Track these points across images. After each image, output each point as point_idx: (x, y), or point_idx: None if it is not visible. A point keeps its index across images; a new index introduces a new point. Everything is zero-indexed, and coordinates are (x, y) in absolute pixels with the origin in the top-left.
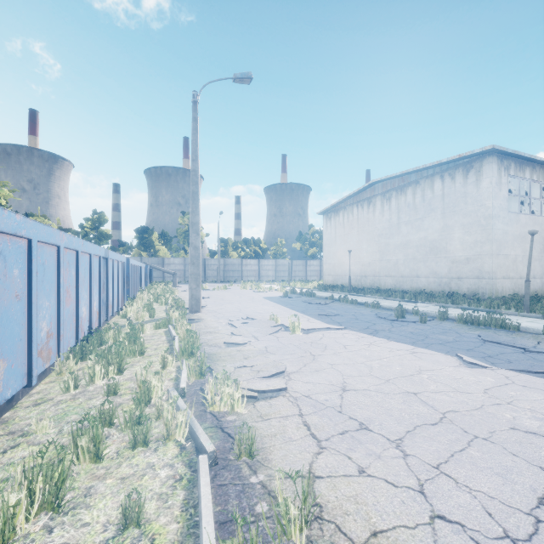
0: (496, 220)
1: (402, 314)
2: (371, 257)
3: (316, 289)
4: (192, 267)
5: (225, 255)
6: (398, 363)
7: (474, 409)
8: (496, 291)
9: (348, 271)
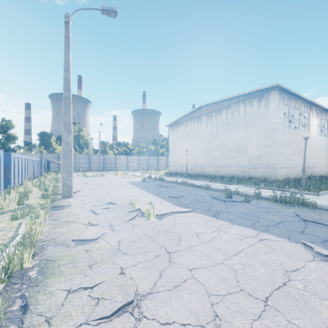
0: (278, 131)
1: (230, 195)
2: (200, 154)
3: (165, 175)
4: (64, 160)
5: (104, 152)
6: (257, 260)
7: None
8: (278, 176)
9: (185, 163)
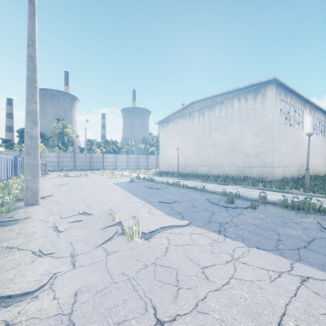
0: (275, 128)
1: (232, 199)
2: (191, 152)
3: (155, 175)
4: (27, 157)
5: (91, 151)
6: None
7: None
8: (275, 175)
9: (175, 162)
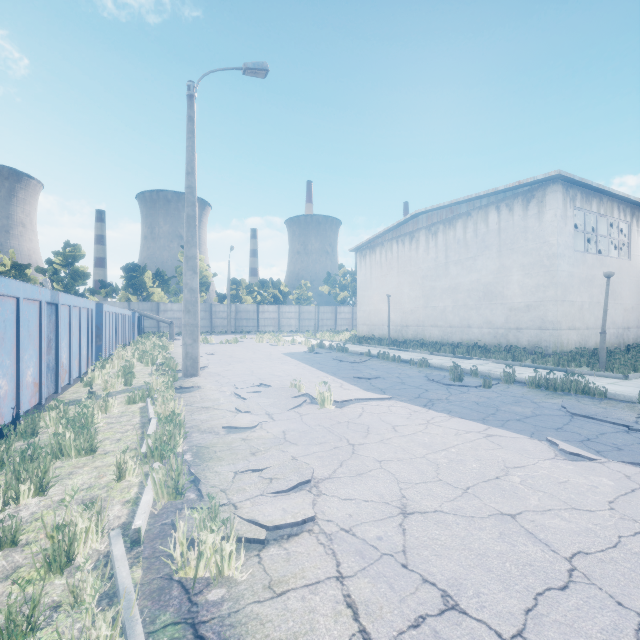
0: (561, 260)
1: (459, 376)
2: (414, 303)
3: (348, 342)
4: (187, 316)
5: (237, 300)
6: (472, 455)
7: (612, 546)
8: (561, 344)
9: (386, 320)
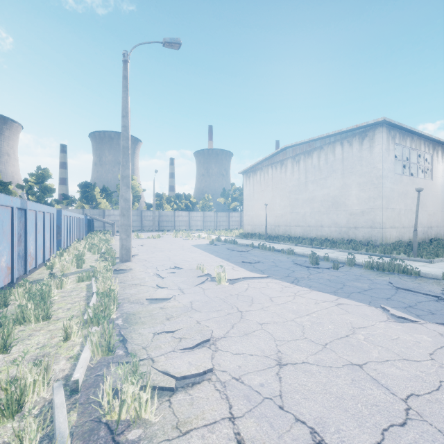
0: (386, 180)
1: (316, 260)
2: (284, 210)
3: (238, 237)
4: (122, 218)
5: (160, 208)
6: (328, 319)
7: (435, 389)
8: (386, 238)
9: (264, 222)
